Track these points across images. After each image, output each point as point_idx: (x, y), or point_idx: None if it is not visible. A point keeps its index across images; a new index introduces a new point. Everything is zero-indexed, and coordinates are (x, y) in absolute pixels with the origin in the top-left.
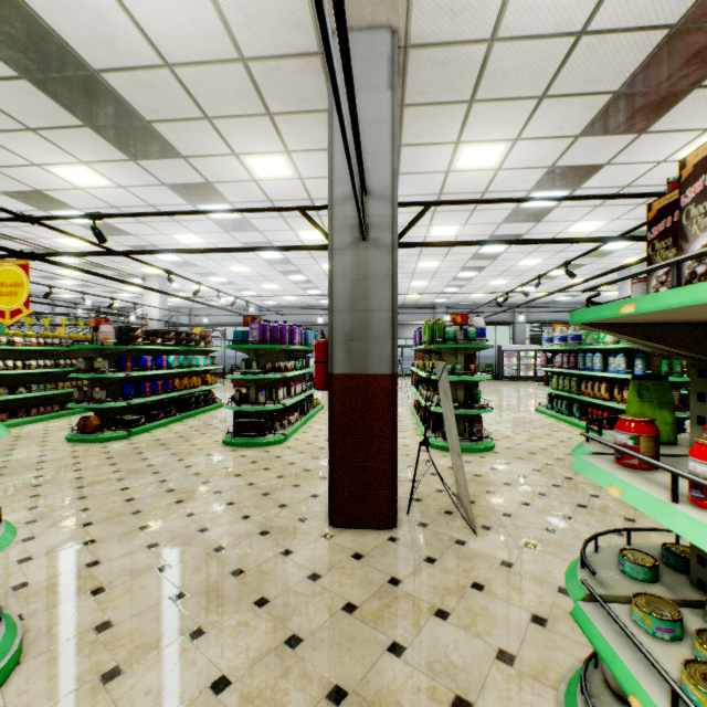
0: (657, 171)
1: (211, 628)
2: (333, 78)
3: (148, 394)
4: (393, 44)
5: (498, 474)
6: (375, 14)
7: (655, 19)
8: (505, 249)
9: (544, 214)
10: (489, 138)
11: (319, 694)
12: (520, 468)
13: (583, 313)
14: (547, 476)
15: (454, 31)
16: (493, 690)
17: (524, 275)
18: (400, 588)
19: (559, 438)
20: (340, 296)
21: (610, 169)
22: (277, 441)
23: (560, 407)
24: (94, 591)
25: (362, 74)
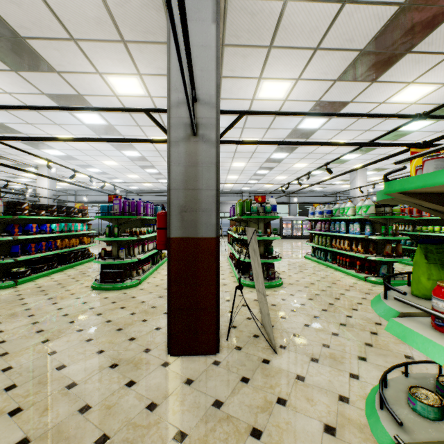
0: (379, 109)
1: None
2: None
3: (33, 253)
4: None
5: (287, 303)
6: None
7: None
8: (286, 156)
9: (311, 134)
10: (281, 77)
11: None
12: (300, 298)
13: (406, 181)
14: (318, 303)
15: None
16: None
17: (296, 173)
18: (222, 410)
19: (321, 275)
20: (176, 178)
21: (352, 105)
22: (133, 285)
23: (320, 255)
24: None
25: (193, 9)
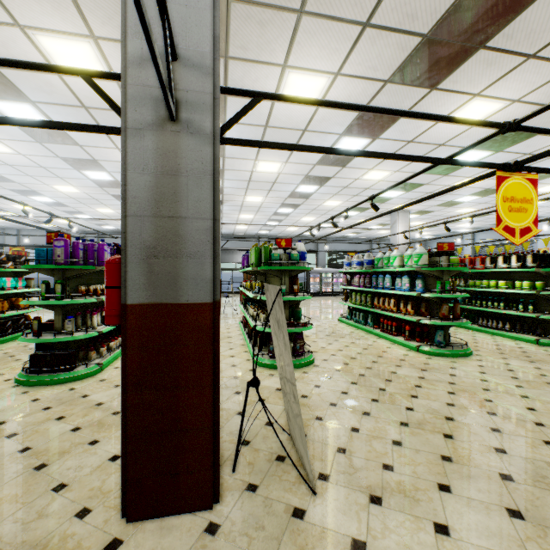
0: (434, 130)
1: None
2: None
3: None
4: None
5: (323, 392)
6: None
7: None
8: (316, 189)
9: (348, 160)
10: (314, 67)
11: None
12: (341, 383)
13: None
14: (365, 389)
15: None
16: None
17: (327, 214)
18: None
19: (362, 345)
20: (138, 195)
21: (403, 122)
22: (90, 373)
23: (358, 317)
24: None
25: None
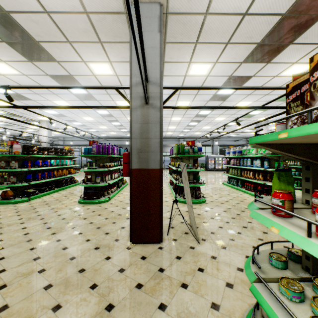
0: (273, 80)
1: (65, 303)
2: (128, 9)
3: (40, 179)
4: (161, 11)
5: (208, 213)
6: None
7: (276, 10)
8: (210, 112)
9: (226, 97)
10: (204, 61)
11: None
12: (217, 210)
13: (257, 138)
14: (229, 214)
15: (189, 7)
16: None
17: (217, 124)
18: (164, 273)
19: (233, 196)
20: (135, 131)
21: (254, 78)
22: (105, 201)
23: (233, 182)
24: (0, 287)
25: (146, 24)
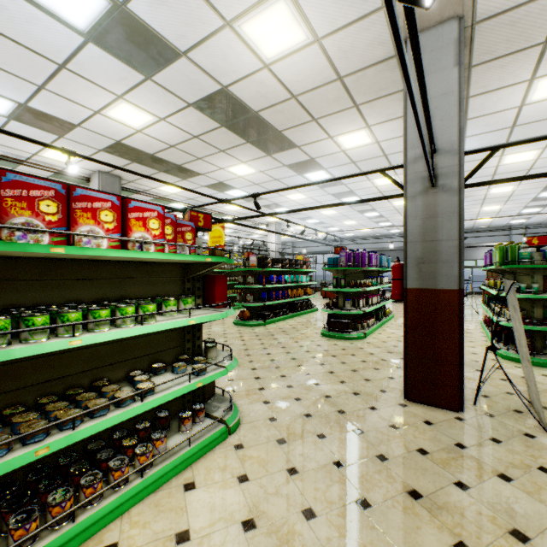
0: None
1: (329, 435)
2: (413, 106)
3: (274, 299)
4: (460, 29)
5: None
6: (442, 14)
7: None
8: None
9: None
10: None
11: (402, 489)
12: None
13: None
14: None
15: None
16: None
17: None
18: (465, 451)
19: None
20: (413, 231)
21: None
22: (359, 337)
23: None
24: (265, 402)
25: (431, 61)
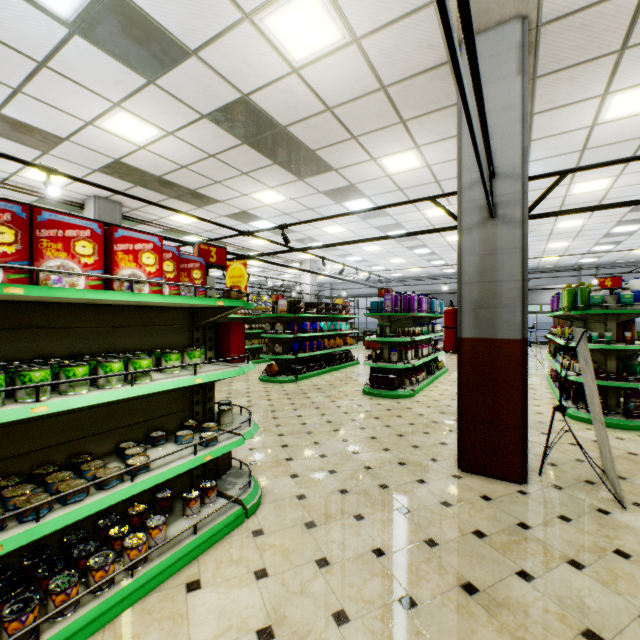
0: None
1: (368, 516)
2: (467, 116)
3: (307, 351)
4: (523, 31)
5: None
6: (503, 12)
7: None
8: None
9: None
10: None
11: (454, 582)
12: None
13: None
14: None
15: None
16: (632, 639)
17: None
18: (529, 532)
19: None
20: (468, 270)
21: None
22: (407, 395)
23: None
24: (292, 475)
25: (490, 69)
